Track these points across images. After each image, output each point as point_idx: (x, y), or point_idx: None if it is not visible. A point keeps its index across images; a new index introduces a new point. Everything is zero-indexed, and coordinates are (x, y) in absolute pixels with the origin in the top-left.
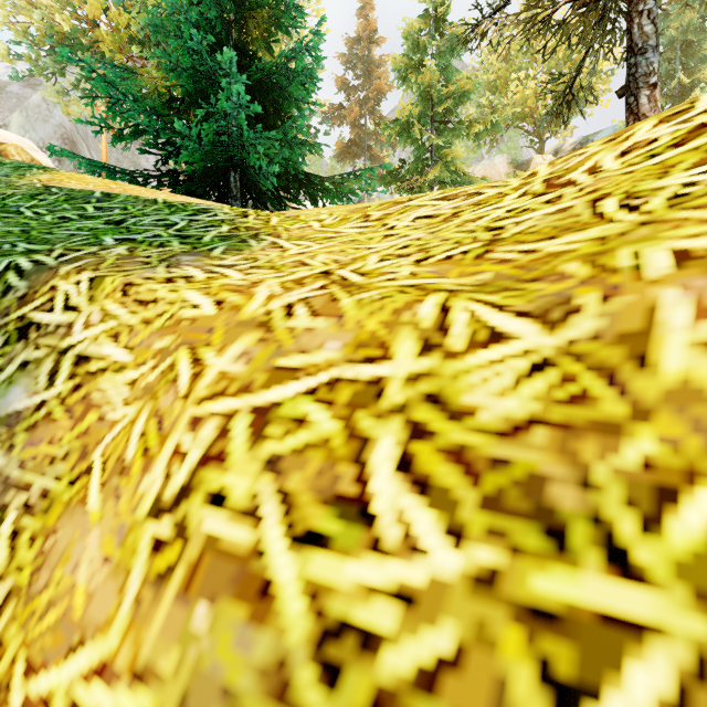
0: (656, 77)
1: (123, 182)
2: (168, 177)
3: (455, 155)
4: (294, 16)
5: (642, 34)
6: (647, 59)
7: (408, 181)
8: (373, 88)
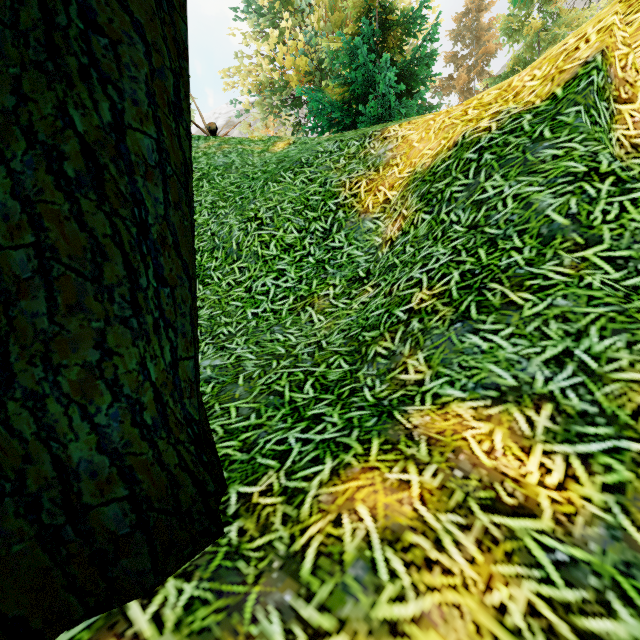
0: None
1: None
2: None
3: None
4: (419, 24)
5: None
6: None
7: None
8: (482, 52)
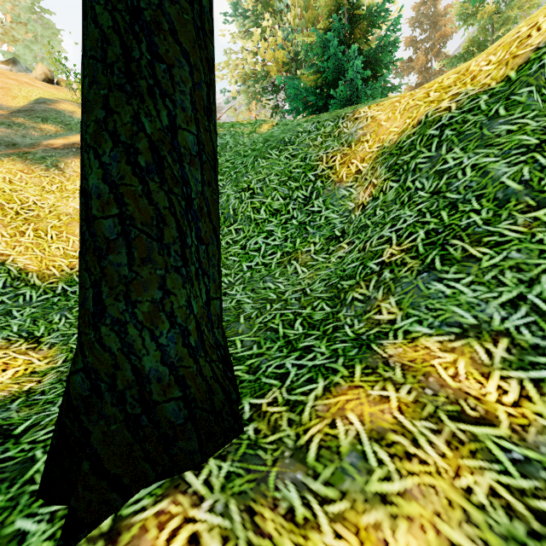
0: None
1: None
2: None
3: None
4: (383, 16)
5: None
6: None
7: None
8: (438, 36)
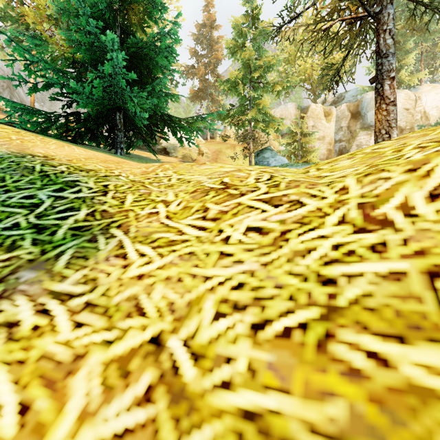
0: (394, 73)
1: (24, 132)
2: (72, 114)
3: (265, 104)
4: (160, 10)
5: (385, 45)
6: (389, 61)
7: (235, 119)
8: (213, 57)
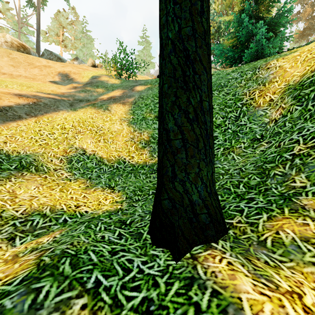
0: None
1: None
2: None
3: None
4: None
5: None
6: None
7: None
8: None
